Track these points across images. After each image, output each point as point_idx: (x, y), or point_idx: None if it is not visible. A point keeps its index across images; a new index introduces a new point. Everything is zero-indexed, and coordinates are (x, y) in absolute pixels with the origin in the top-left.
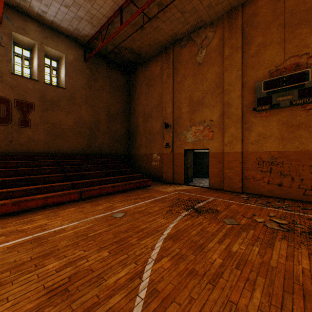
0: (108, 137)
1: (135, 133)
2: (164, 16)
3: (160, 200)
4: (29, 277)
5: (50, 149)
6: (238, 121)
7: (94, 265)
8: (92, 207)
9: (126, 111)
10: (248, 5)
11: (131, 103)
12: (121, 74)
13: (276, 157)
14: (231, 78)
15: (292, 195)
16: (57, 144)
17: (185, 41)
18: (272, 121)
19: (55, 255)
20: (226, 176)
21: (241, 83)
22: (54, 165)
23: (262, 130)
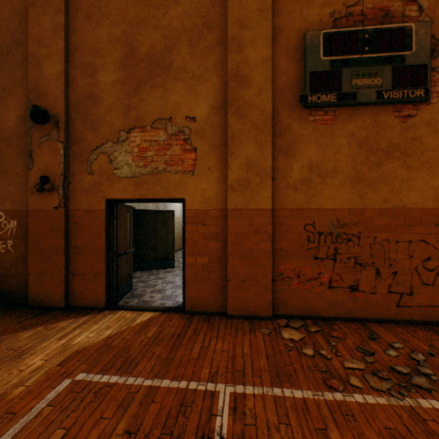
0: None
1: None
2: None
3: None
4: None
5: None
6: (265, 127)
7: None
8: None
9: None
10: None
11: None
12: None
13: (347, 222)
14: (248, 8)
15: (377, 309)
16: None
17: None
18: (338, 136)
19: None
20: (235, 276)
21: (272, 27)
22: None
23: (318, 157)
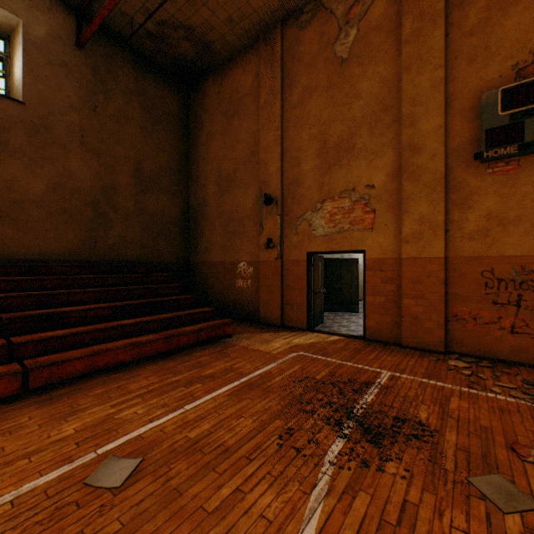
0: (139, 225)
1: (201, 218)
2: None
3: (256, 384)
4: None
5: None
6: (437, 186)
7: None
8: (41, 430)
9: (180, 171)
10: None
11: (192, 155)
12: (170, 90)
13: (533, 269)
14: (420, 87)
15: None
16: None
17: (308, 13)
18: (522, 184)
19: None
20: (408, 314)
21: (444, 97)
22: None
23: (497, 207)
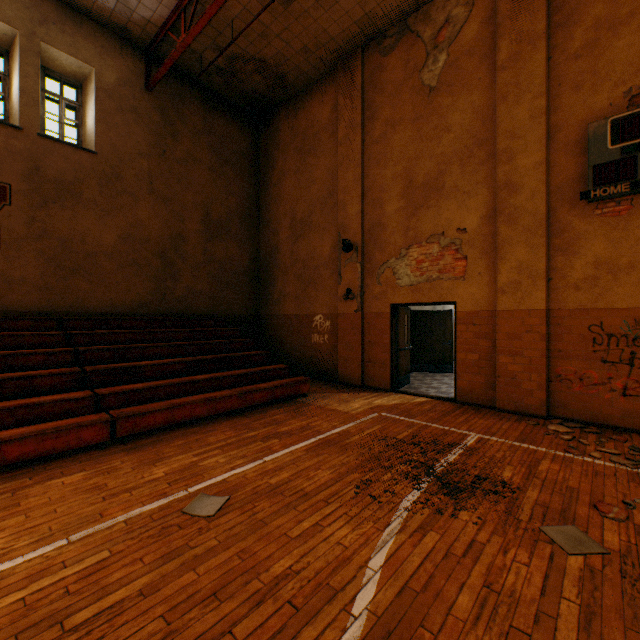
0: (208, 275)
1: (272, 266)
2: None
3: (334, 441)
4: None
5: (55, 304)
6: (537, 230)
7: None
8: (135, 472)
9: (250, 215)
10: None
11: (263, 197)
12: (239, 127)
13: None
14: (518, 119)
15: None
16: (74, 291)
17: (392, 37)
18: (636, 227)
19: None
20: (504, 373)
21: (545, 129)
22: (60, 344)
23: (606, 252)
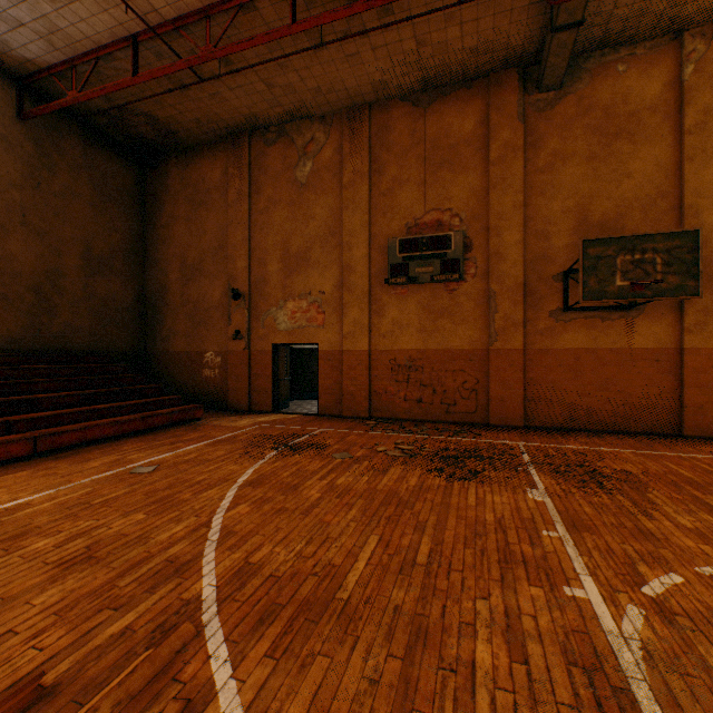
0: (89, 311)
1: (161, 305)
2: (233, 81)
3: (226, 440)
4: (4, 562)
5: None
6: (364, 298)
7: (126, 530)
8: (75, 466)
9: (135, 252)
10: (379, 108)
11: (151, 235)
12: (124, 164)
13: (415, 358)
14: (354, 224)
15: (434, 414)
16: None
17: (274, 134)
18: (410, 303)
19: (38, 533)
20: (347, 392)
21: (369, 235)
22: None
23: (398, 316)
